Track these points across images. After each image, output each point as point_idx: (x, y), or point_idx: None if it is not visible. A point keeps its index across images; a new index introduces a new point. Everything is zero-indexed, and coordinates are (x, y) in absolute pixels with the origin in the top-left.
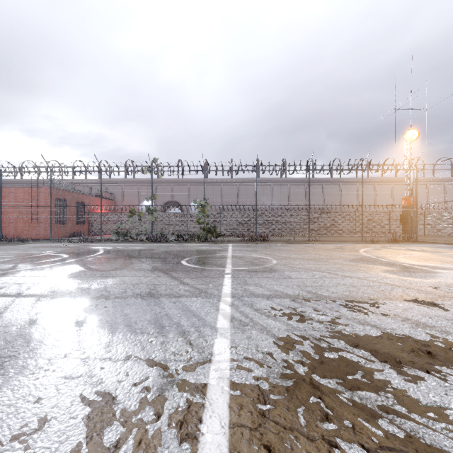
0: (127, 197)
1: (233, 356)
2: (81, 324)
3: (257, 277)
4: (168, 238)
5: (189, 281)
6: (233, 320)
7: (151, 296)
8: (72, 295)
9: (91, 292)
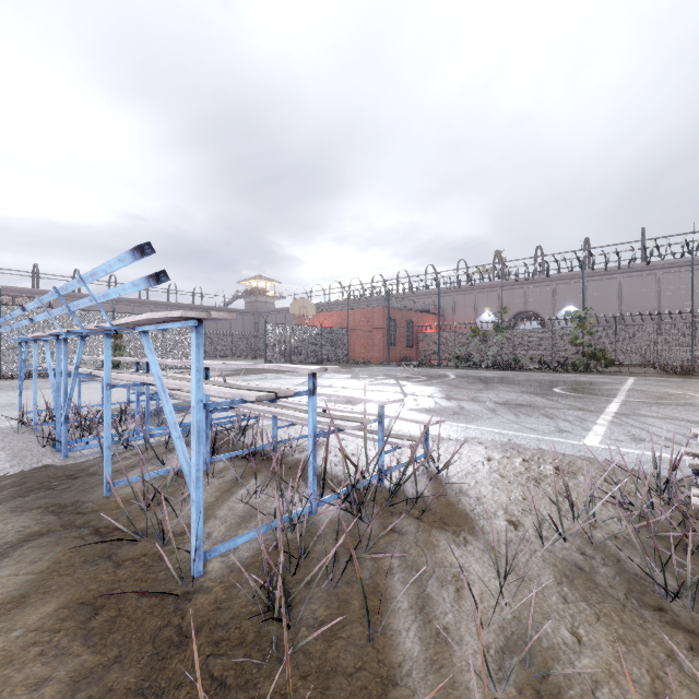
0: (459, 310)
1: (607, 431)
2: (492, 411)
3: (658, 407)
4: (526, 365)
5: (567, 402)
6: (612, 422)
7: (533, 406)
8: (467, 400)
9: (480, 400)
